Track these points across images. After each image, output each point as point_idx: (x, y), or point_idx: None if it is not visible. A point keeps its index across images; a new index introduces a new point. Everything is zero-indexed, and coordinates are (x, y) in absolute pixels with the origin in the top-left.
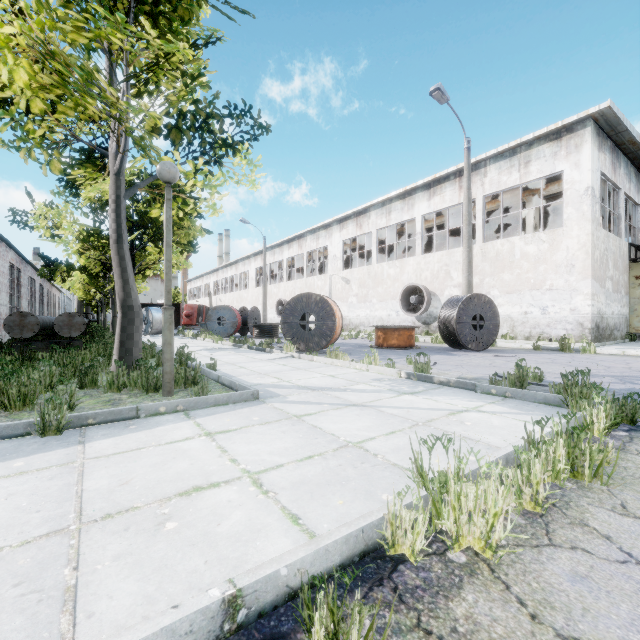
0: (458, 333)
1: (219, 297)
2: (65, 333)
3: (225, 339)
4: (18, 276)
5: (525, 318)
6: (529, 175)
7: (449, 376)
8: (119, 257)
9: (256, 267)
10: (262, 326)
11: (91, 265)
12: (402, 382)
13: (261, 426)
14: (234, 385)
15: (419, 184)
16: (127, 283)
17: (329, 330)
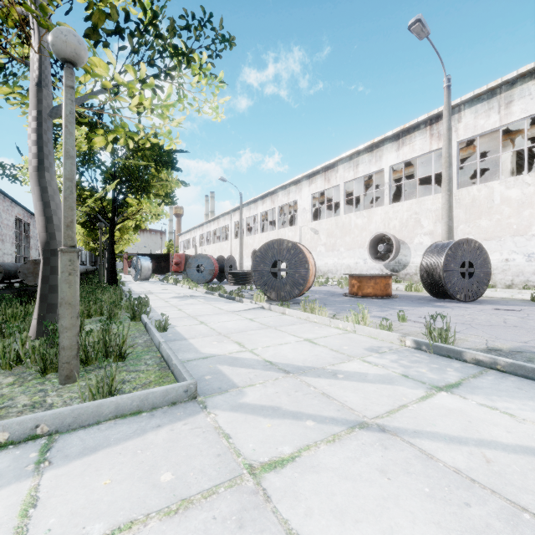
0: (445, 282)
1: (204, 248)
2: (30, 281)
3: (202, 285)
4: (27, 229)
5: (506, 265)
6: (511, 116)
7: (472, 345)
8: (40, 188)
9: (234, 221)
10: (236, 273)
11: (77, 216)
12: (413, 357)
13: (162, 526)
14: (170, 363)
15: (387, 135)
16: (50, 221)
17: (302, 278)
